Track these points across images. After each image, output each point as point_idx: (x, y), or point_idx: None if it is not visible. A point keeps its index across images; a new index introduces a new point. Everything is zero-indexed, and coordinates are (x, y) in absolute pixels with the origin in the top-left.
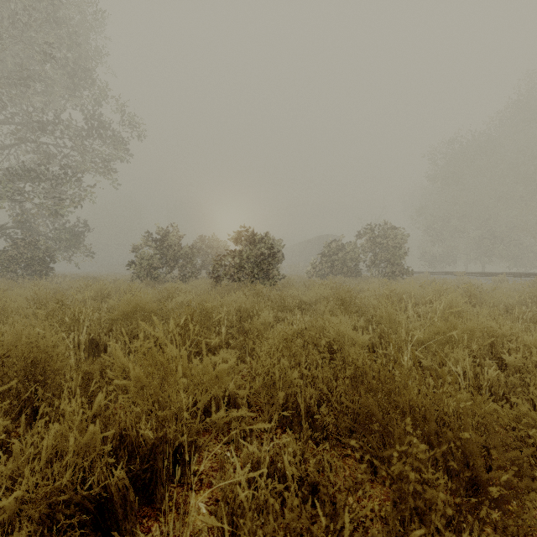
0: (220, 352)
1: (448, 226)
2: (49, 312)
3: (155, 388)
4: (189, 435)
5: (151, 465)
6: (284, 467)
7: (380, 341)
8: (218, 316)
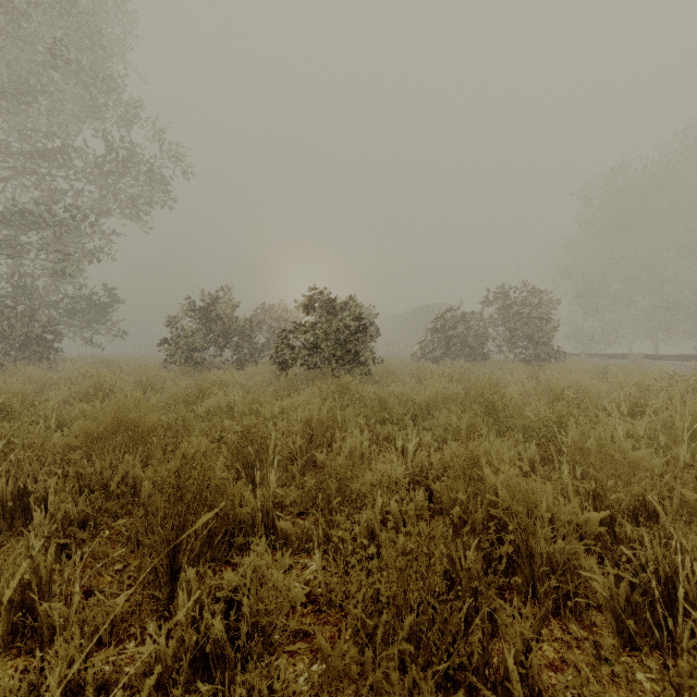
0: (246, 558)
1: (606, 290)
2: None
3: None
4: None
5: None
6: None
7: (593, 503)
8: (202, 520)
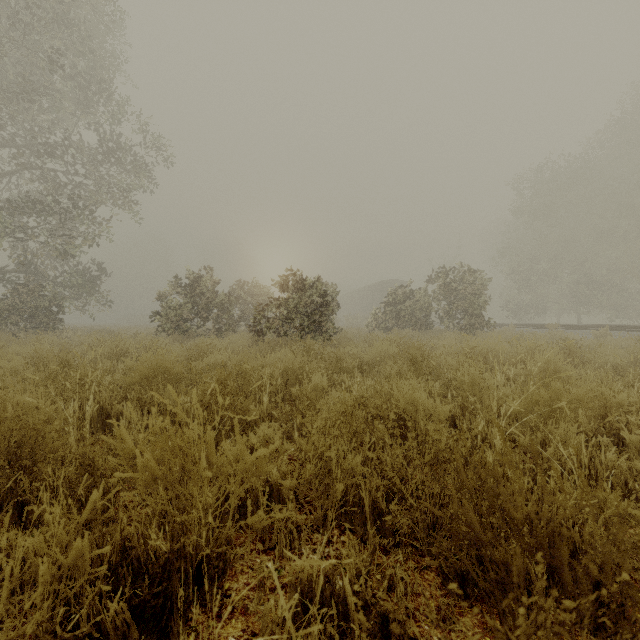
0: (260, 428)
1: (537, 269)
2: (49, 375)
3: (172, 481)
4: (216, 545)
5: (164, 588)
6: (345, 591)
7: (462, 411)
8: (257, 383)
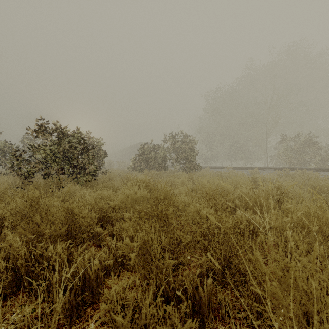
0: None
1: (214, 139)
2: None
3: None
4: None
5: None
6: None
7: None
8: None
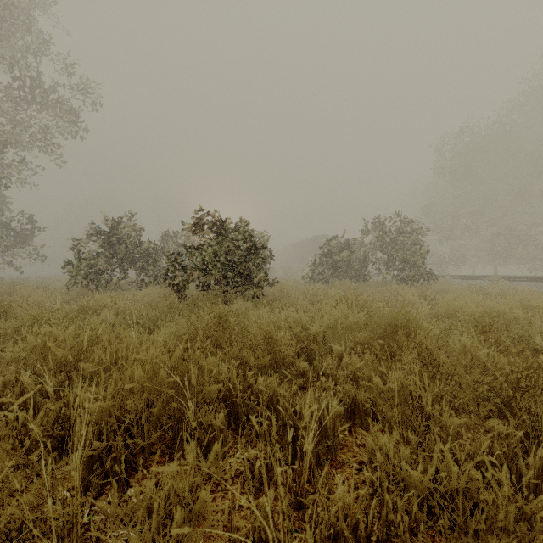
0: None
1: (457, 224)
2: None
3: None
4: None
5: None
6: None
7: None
8: None
